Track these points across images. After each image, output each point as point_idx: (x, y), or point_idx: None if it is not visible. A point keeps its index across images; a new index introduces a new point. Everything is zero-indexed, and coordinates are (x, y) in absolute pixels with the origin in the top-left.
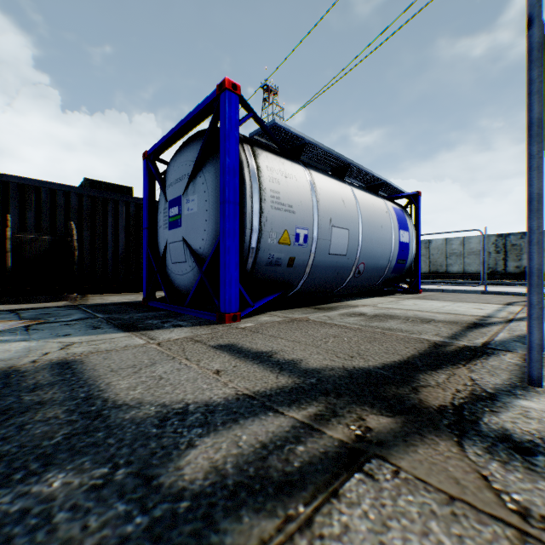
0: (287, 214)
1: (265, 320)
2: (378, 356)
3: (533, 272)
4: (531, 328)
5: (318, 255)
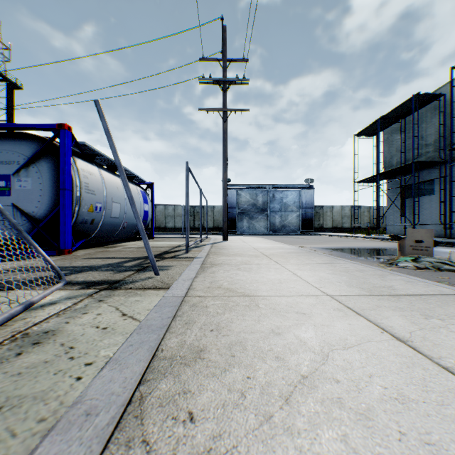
0: (93, 195)
1: (86, 252)
2: None
3: (187, 227)
4: (186, 240)
5: (106, 218)
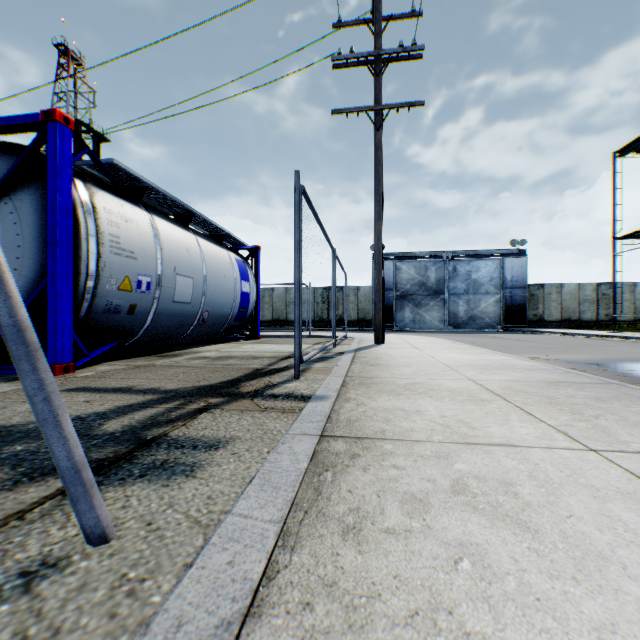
0: (129, 260)
1: (106, 369)
2: (218, 379)
3: (296, 320)
4: (296, 349)
5: (163, 303)
